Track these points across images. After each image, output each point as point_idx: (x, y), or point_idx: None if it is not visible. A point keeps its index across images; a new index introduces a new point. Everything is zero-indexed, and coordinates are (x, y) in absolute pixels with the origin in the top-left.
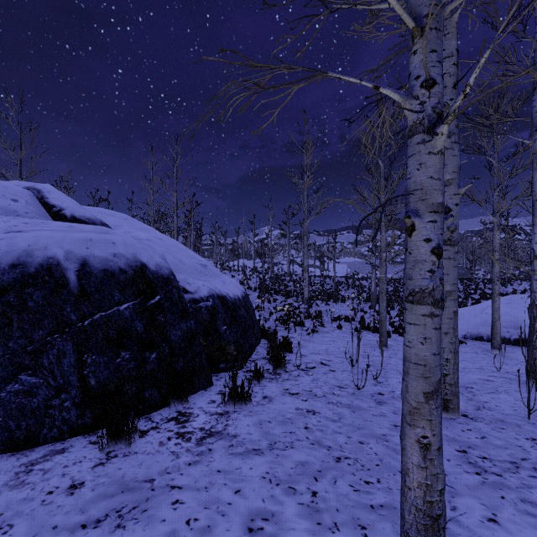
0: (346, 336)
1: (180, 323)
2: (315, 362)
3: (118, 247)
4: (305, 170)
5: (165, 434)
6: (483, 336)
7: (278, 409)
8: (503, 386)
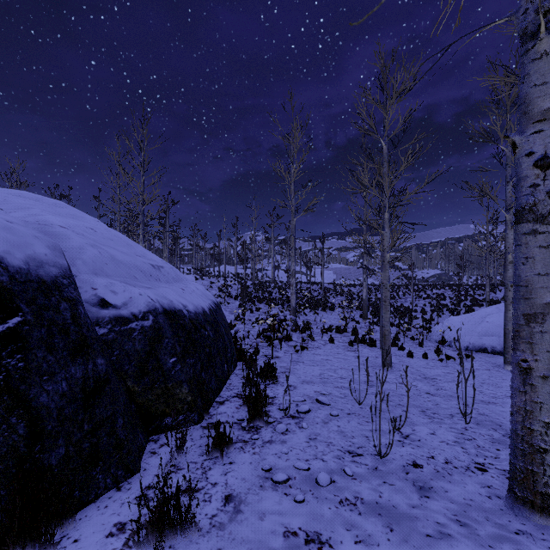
0: (341, 353)
1: (70, 366)
2: (309, 398)
3: None
4: (292, 161)
5: None
6: (487, 348)
7: (250, 542)
8: None
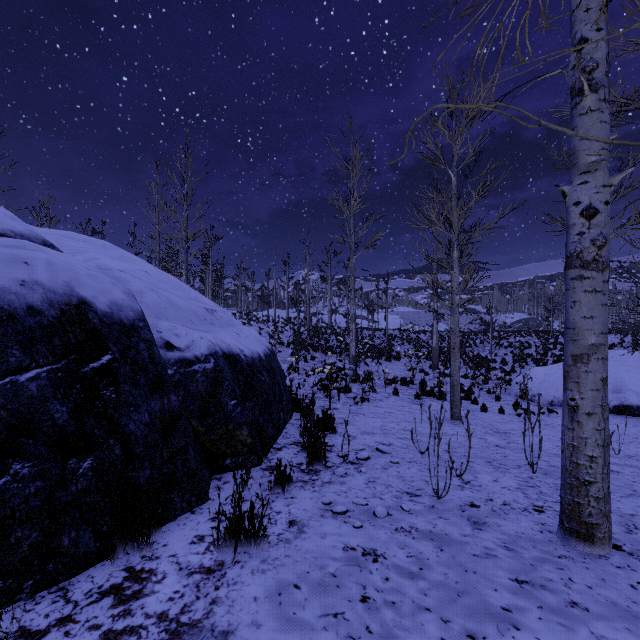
0: (406, 406)
1: (150, 400)
2: (369, 447)
3: (34, 271)
4: (352, 192)
5: (80, 639)
6: None
7: (314, 552)
8: (637, 481)
